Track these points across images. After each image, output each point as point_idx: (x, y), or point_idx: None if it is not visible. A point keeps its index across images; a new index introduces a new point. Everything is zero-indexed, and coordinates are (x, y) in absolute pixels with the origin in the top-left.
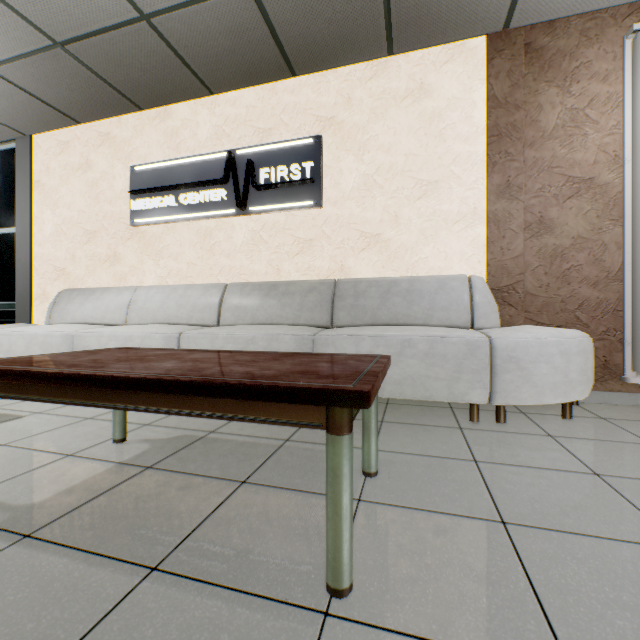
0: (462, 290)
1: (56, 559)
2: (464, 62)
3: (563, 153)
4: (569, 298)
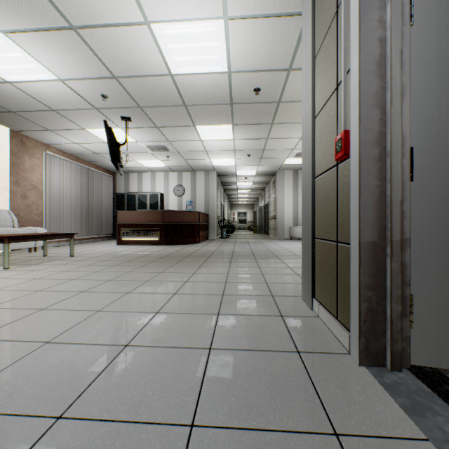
0: (9, 215)
1: (47, 263)
2: (3, 133)
3: (31, 176)
4: (32, 219)
